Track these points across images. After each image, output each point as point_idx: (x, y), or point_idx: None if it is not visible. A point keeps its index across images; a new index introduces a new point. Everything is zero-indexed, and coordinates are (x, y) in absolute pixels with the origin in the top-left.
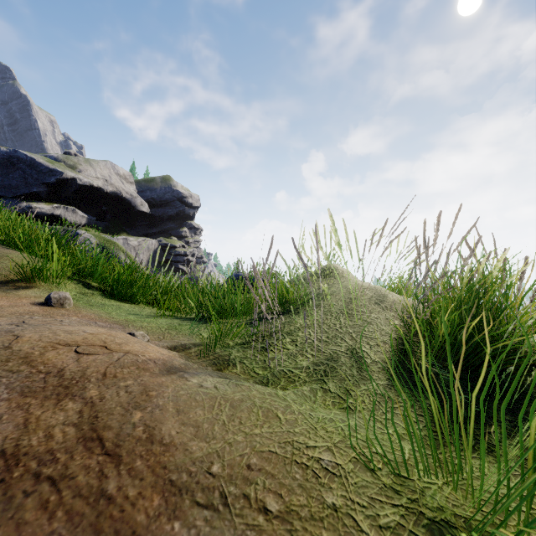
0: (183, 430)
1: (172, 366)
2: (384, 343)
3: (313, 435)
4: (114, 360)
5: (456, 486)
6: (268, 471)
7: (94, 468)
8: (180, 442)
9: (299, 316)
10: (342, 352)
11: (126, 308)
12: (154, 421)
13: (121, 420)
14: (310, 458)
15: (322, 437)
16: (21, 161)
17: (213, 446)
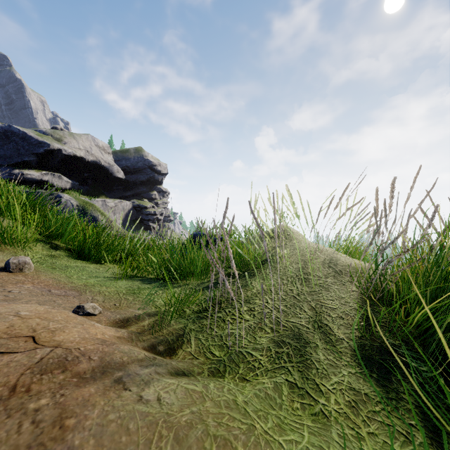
0: None
1: (110, 361)
2: (346, 315)
3: None
4: (34, 361)
5: None
6: None
7: None
8: None
9: (255, 280)
10: (303, 325)
11: (90, 269)
12: None
13: None
14: None
15: None
16: (14, 134)
17: None
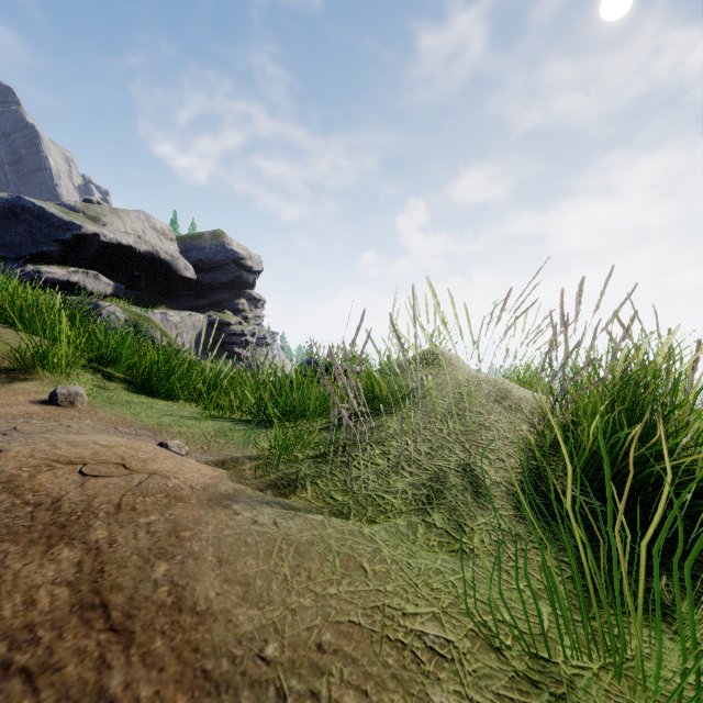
0: (227, 589)
1: (215, 492)
2: (509, 457)
3: (413, 595)
4: (133, 485)
5: (620, 673)
6: (347, 653)
7: (91, 653)
8: (221, 609)
9: (392, 419)
10: (451, 469)
11: (161, 407)
12: (185, 577)
13: (137, 575)
14: (408, 632)
15: (425, 598)
16: (26, 211)
17: (268, 615)
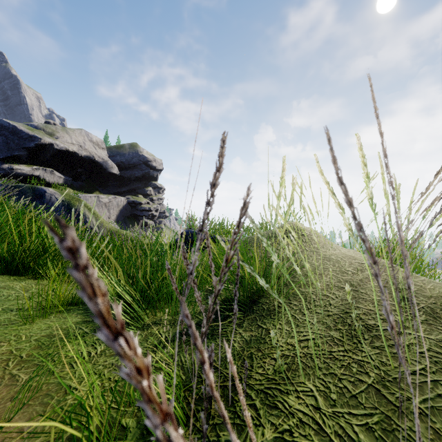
0: None
1: None
2: None
3: None
4: None
5: None
6: None
7: None
8: None
9: (274, 324)
10: None
11: (9, 293)
12: None
13: None
14: None
15: None
16: (4, 128)
17: None
